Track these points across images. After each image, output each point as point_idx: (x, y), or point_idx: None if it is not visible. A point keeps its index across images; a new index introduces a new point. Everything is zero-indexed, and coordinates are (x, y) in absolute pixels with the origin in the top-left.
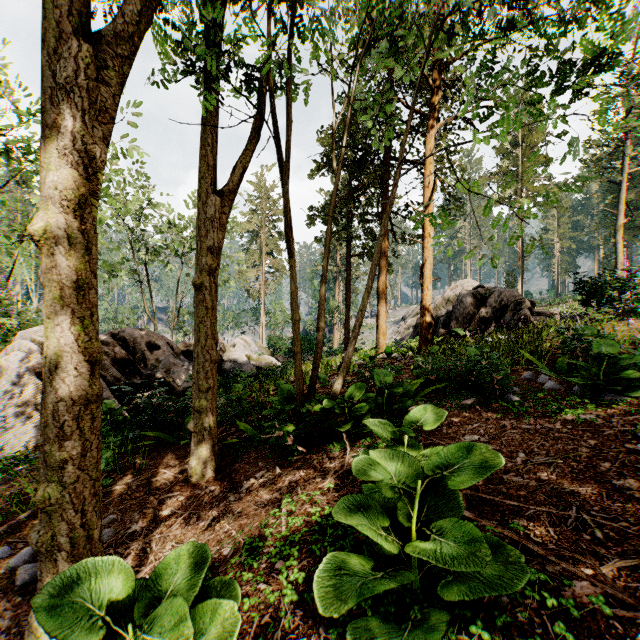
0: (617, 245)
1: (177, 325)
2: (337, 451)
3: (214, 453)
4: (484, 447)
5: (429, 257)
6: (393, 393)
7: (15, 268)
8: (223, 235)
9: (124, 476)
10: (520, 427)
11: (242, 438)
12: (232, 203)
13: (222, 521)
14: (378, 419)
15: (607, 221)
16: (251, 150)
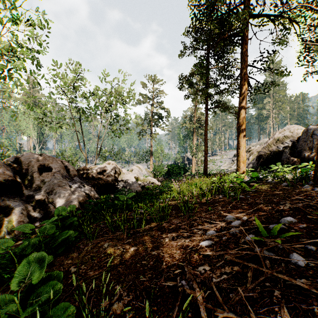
0: None
1: (102, 158)
2: None
3: None
4: None
5: None
6: None
7: (27, 130)
8: None
9: None
10: None
11: None
12: None
13: None
14: None
15: None
16: None
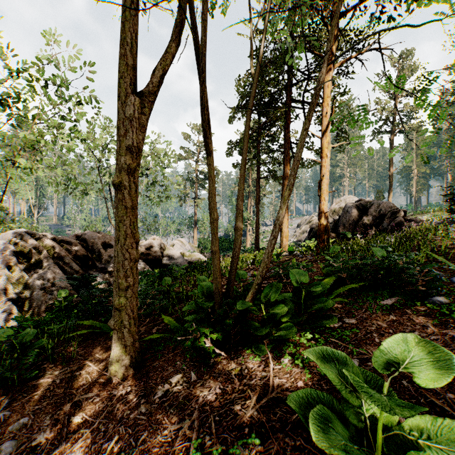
0: None
1: None
2: (257, 360)
3: (134, 350)
4: None
5: (325, 174)
6: (311, 293)
7: (21, 190)
8: (143, 136)
9: (54, 366)
10: None
11: (166, 329)
12: (152, 105)
13: (122, 453)
14: (323, 349)
15: None
16: (171, 54)
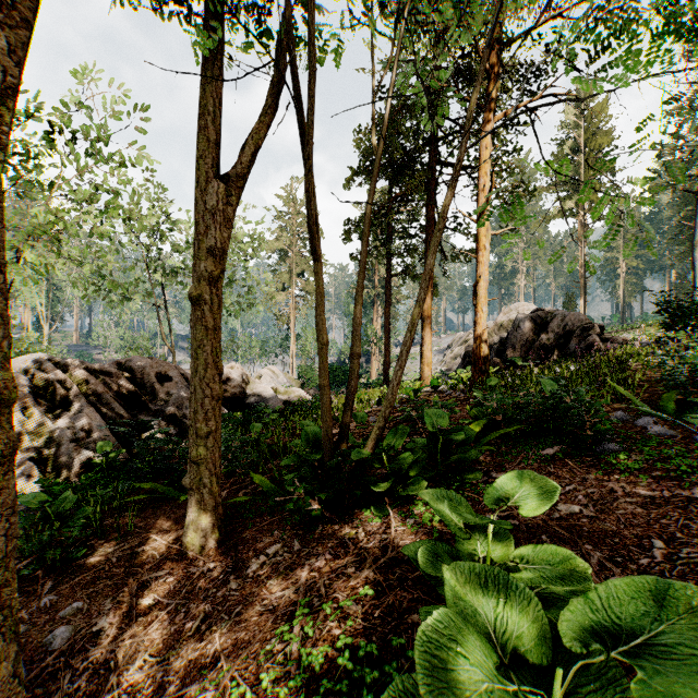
0: (695, 263)
1: None
2: (377, 522)
3: (217, 516)
4: (693, 593)
5: (484, 273)
6: (450, 440)
7: (24, 292)
8: (228, 234)
9: (106, 542)
10: (637, 494)
11: (257, 493)
12: (240, 192)
13: (213, 627)
14: (441, 491)
15: (681, 236)
16: (265, 124)
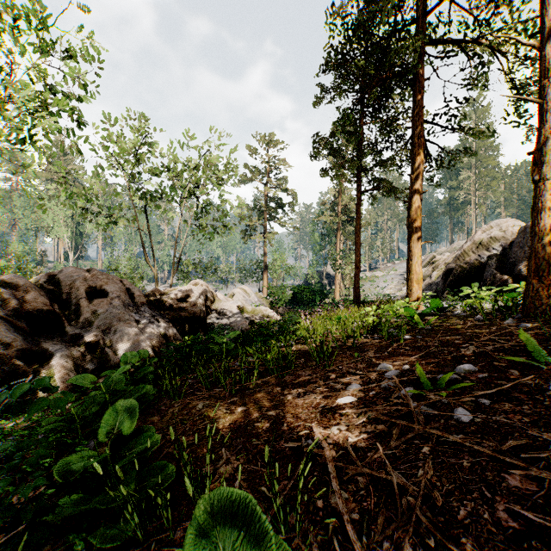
0: None
1: (181, 275)
2: None
3: None
4: None
5: None
6: None
7: (55, 227)
8: None
9: None
10: None
11: None
12: None
13: None
14: None
15: None
16: None
